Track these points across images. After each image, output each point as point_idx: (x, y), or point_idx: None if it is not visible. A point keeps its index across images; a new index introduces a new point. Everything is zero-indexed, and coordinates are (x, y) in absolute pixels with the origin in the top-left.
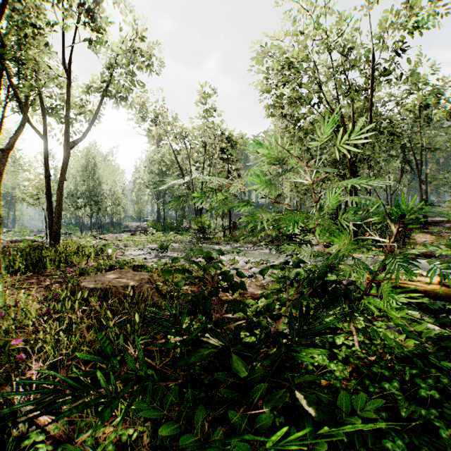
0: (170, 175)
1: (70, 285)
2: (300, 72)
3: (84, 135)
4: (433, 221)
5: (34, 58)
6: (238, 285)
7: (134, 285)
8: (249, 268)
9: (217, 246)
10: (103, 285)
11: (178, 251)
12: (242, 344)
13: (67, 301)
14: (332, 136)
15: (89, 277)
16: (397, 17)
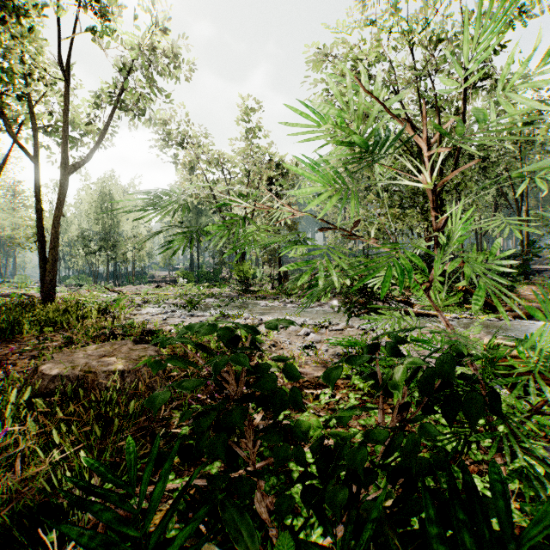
0: (206, 212)
1: (13, 374)
2: (371, 76)
3: (88, 157)
4: (533, 270)
5: (23, 56)
6: (287, 399)
7: (126, 369)
8: (305, 334)
9: (263, 302)
10: (74, 370)
11: (211, 309)
12: (295, 541)
13: (0, 402)
14: (410, 161)
15: (60, 355)
16: (498, 3)
